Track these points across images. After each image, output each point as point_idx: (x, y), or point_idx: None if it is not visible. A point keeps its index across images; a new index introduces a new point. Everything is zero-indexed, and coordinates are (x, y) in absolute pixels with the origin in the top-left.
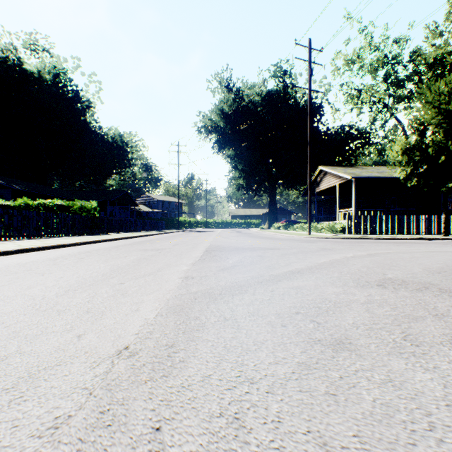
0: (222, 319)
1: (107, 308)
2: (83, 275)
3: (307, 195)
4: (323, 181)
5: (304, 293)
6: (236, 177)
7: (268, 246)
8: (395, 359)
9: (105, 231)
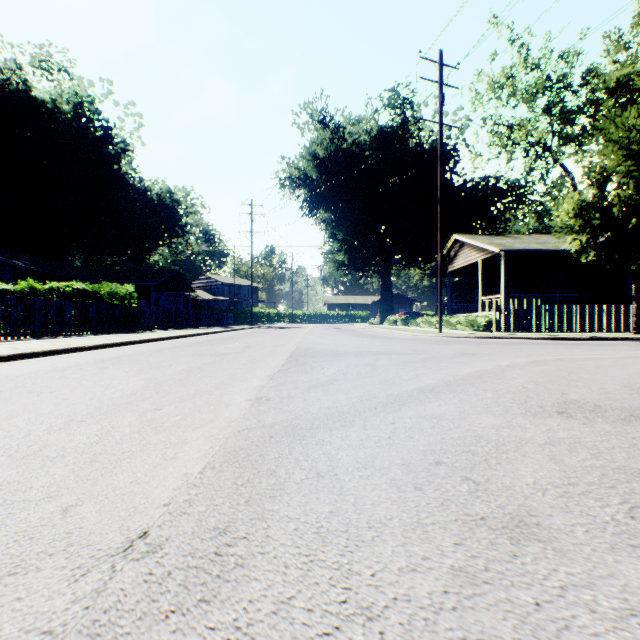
0: (313, 475)
1: (126, 453)
2: (100, 396)
3: (436, 277)
4: (459, 256)
5: (444, 426)
6: (334, 251)
7: (381, 350)
8: (627, 561)
9: (146, 327)
